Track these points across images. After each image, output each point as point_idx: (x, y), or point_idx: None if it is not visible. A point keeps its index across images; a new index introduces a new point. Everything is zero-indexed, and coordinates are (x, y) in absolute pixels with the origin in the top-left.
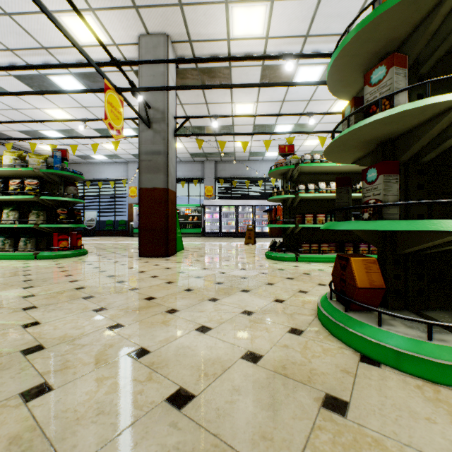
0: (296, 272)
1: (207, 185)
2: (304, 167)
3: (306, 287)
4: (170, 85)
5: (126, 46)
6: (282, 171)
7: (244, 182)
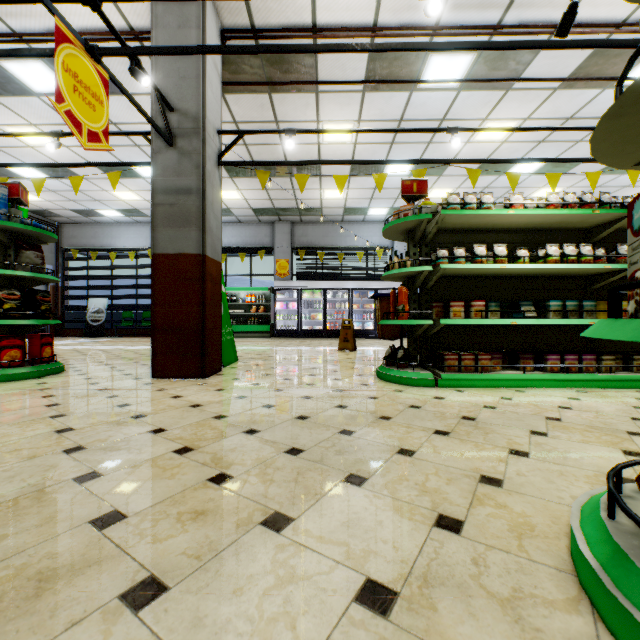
0: (446, 413)
1: (279, 258)
2: (449, 217)
3: (491, 464)
4: (209, 73)
5: (132, 4)
6: (408, 226)
7: (336, 254)
